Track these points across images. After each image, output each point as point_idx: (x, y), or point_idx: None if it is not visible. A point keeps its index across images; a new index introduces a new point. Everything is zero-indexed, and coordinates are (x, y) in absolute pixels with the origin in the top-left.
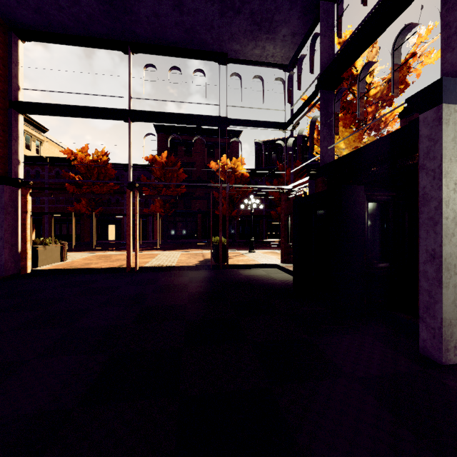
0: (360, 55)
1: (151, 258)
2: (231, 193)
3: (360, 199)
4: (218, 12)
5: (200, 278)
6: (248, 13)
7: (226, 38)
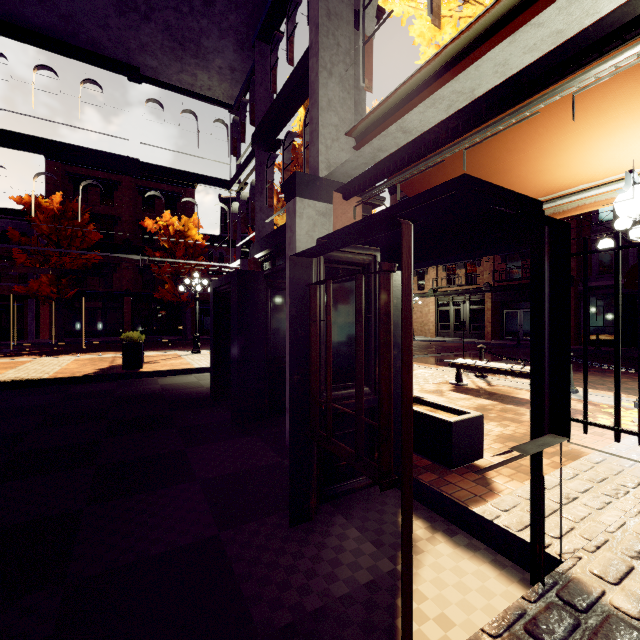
0: (287, 120)
1: (8, 369)
2: (180, 267)
3: (260, 286)
4: (113, 7)
5: (85, 393)
6: (162, 23)
7: (134, 47)
